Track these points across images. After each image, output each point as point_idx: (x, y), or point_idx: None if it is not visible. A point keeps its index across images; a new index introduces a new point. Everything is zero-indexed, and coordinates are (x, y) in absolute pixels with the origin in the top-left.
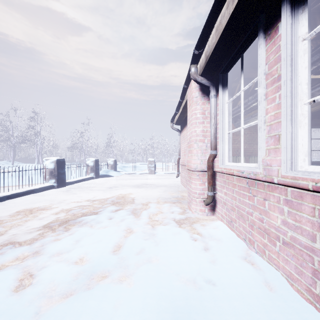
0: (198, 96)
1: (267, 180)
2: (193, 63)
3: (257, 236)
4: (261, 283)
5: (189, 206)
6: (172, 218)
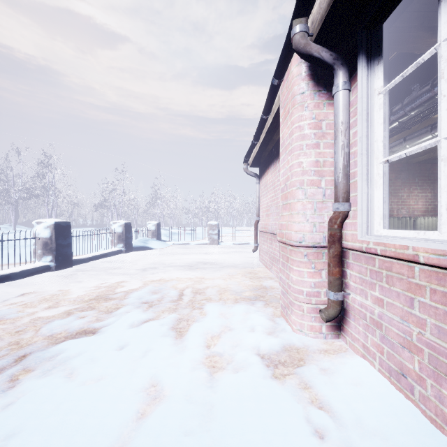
0: (306, 90)
1: None
2: (300, 12)
3: None
4: None
5: (285, 315)
6: (253, 347)
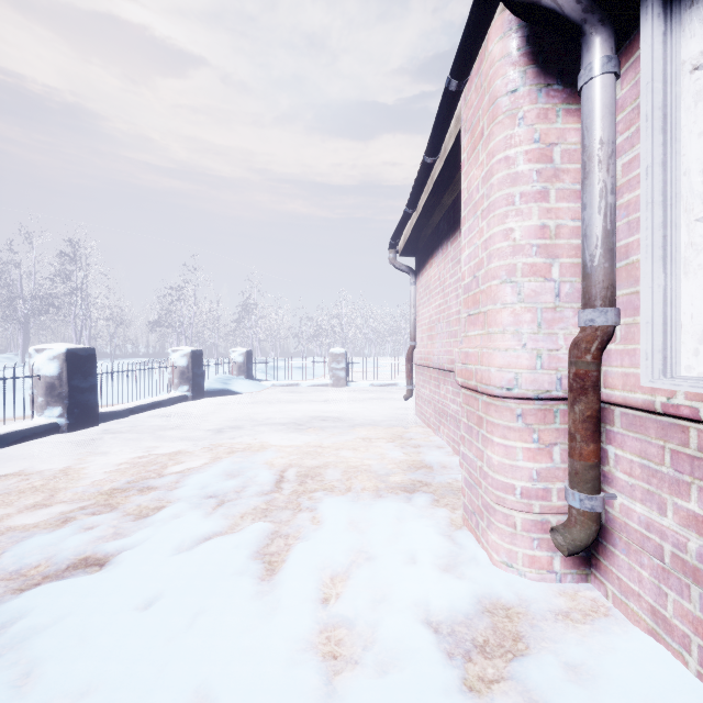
0: (520, 85)
1: None
2: None
3: None
4: None
5: (473, 528)
6: (416, 603)
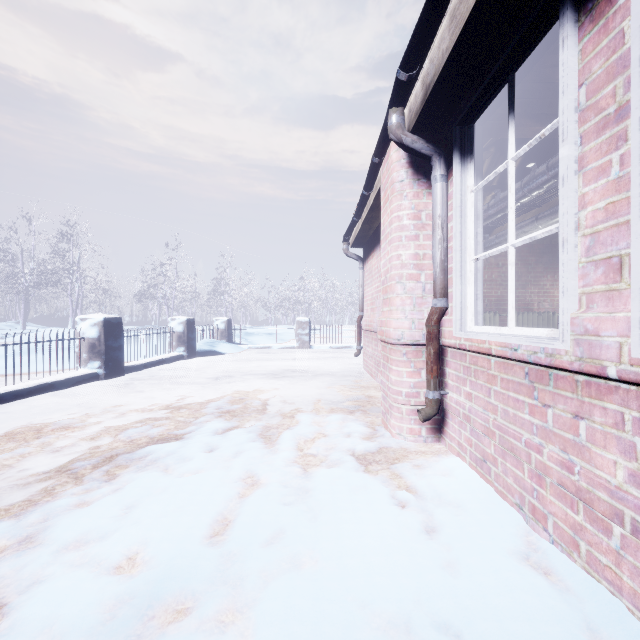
0: (405, 178)
1: (585, 370)
2: (395, 103)
3: (555, 503)
4: (579, 636)
5: (385, 422)
6: (348, 449)
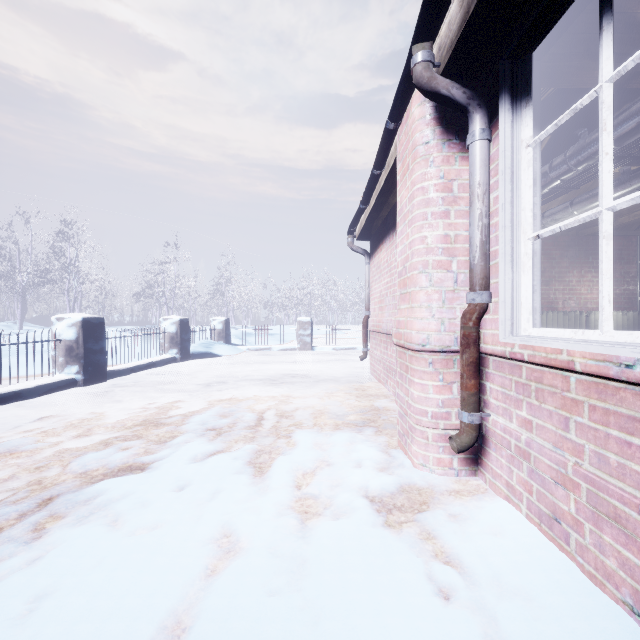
0: (431, 139)
1: None
2: (422, 36)
3: None
4: None
5: (403, 445)
6: (360, 487)
